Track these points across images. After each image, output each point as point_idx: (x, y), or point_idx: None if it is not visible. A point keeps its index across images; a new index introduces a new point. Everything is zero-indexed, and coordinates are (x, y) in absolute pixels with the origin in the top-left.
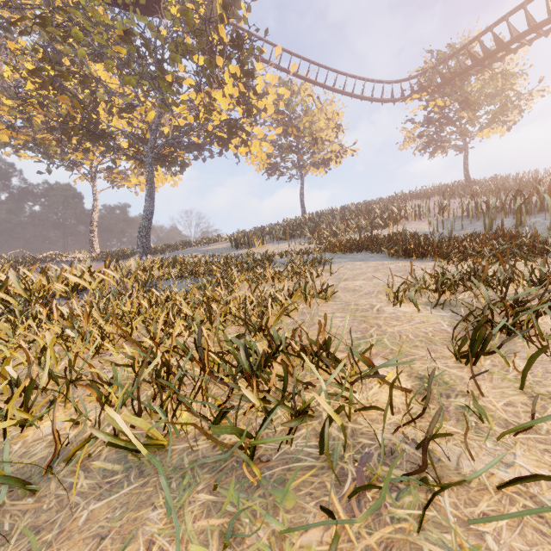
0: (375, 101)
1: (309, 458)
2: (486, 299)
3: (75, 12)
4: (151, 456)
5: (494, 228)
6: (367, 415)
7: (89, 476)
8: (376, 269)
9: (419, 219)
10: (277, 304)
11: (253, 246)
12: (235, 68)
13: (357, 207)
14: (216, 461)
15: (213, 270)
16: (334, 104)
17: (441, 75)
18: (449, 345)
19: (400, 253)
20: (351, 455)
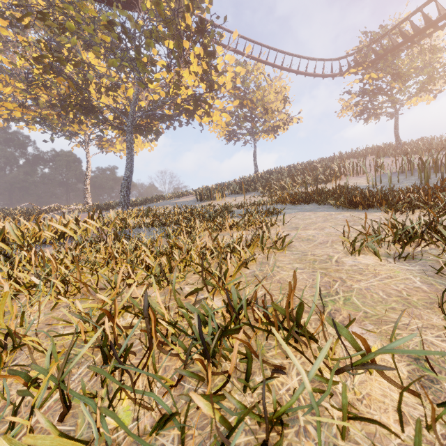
0: (317, 76)
1: None
2: None
3: (68, 7)
4: None
5: (429, 182)
6: (361, 423)
7: None
8: (325, 218)
9: (357, 175)
10: (236, 253)
11: (214, 199)
12: (199, 49)
13: (302, 165)
14: None
15: (180, 220)
16: (282, 80)
17: (375, 52)
18: (434, 309)
19: (346, 204)
20: None
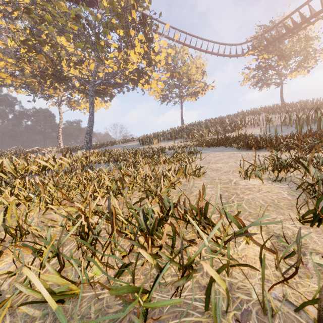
0: (226, 56)
1: (195, 312)
2: (315, 176)
3: (47, 5)
4: (59, 311)
5: (303, 131)
6: (239, 269)
7: (12, 321)
8: (230, 156)
9: (253, 126)
10: (167, 178)
11: (152, 144)
12: (141, 36)
13: (215, 120)
14: (117, 311)
15: (128, 157)
16: (201, 59)
17: (266, 39)
18: (293, 209)
19: (244, 146)
20: (232, 311)
